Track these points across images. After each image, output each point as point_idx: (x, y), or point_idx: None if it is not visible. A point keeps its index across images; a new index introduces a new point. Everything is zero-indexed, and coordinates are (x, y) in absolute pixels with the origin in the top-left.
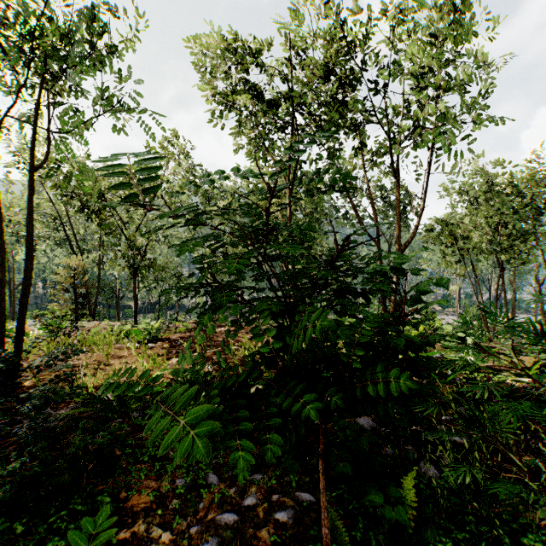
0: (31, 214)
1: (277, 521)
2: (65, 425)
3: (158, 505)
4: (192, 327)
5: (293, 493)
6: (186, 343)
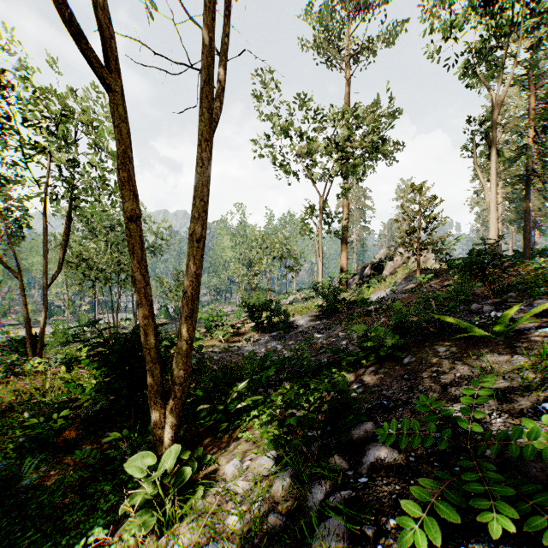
0: None
1: (106, 443)
2: None
3: (46, 477)
4: None
5: (101, 437)
6: None
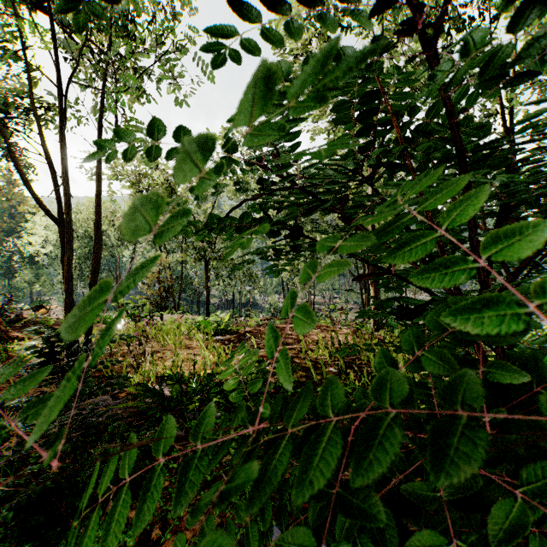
0: (99, 195)
1: None
2: (101, 423)
3: None
4: (263, 323)
5: None
6: (254, 338)
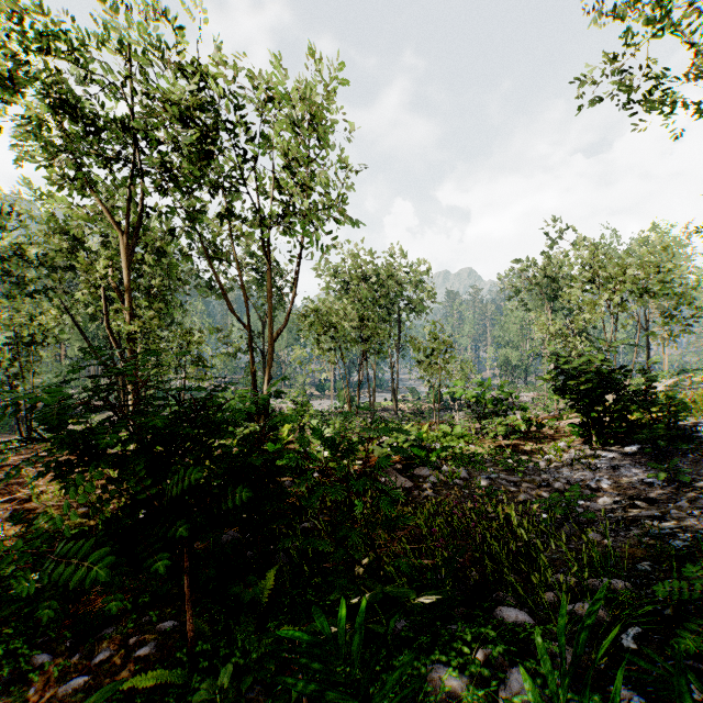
0: None
1: (139, 658)
2: None
3: None
4: None
5: (154, 628)
6: None
